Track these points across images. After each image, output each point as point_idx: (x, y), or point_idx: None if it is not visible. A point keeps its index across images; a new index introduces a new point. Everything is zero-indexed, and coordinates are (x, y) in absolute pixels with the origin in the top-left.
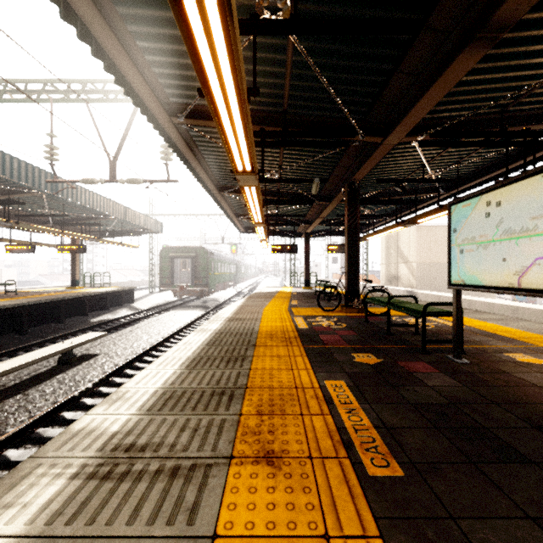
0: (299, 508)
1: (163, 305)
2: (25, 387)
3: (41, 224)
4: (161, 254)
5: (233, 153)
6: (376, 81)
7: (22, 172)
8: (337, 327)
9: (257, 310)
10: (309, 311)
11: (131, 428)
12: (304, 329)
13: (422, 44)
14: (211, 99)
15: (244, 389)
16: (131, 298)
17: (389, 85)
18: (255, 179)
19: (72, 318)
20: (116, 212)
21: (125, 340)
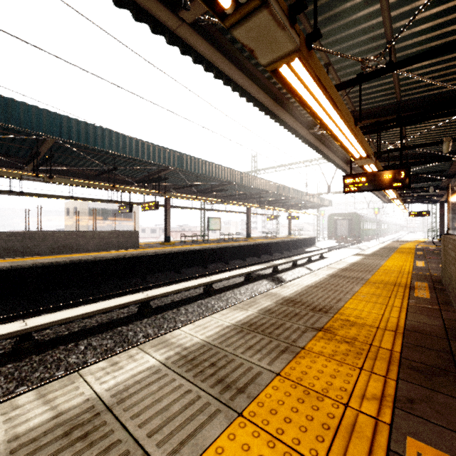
0: (404, 254)
1: (332, 246)
2: (318, 260)
3: (280, 207)
4: (328, 218)
5: (390, 197)
6: (444, 168)
7: (295, 193)
8: (435, 249)
9: (398, 244)
10: (427, 246)
11: (375, 251)
12: (418, 248)
13: (454, 166)
14: (387, 194)
15: (395, 251)
16: (314, 242)
17: (450, 169)
18: (397, 199)
19: (298, 248)
20: (315, 200)
21: (333, 255)
